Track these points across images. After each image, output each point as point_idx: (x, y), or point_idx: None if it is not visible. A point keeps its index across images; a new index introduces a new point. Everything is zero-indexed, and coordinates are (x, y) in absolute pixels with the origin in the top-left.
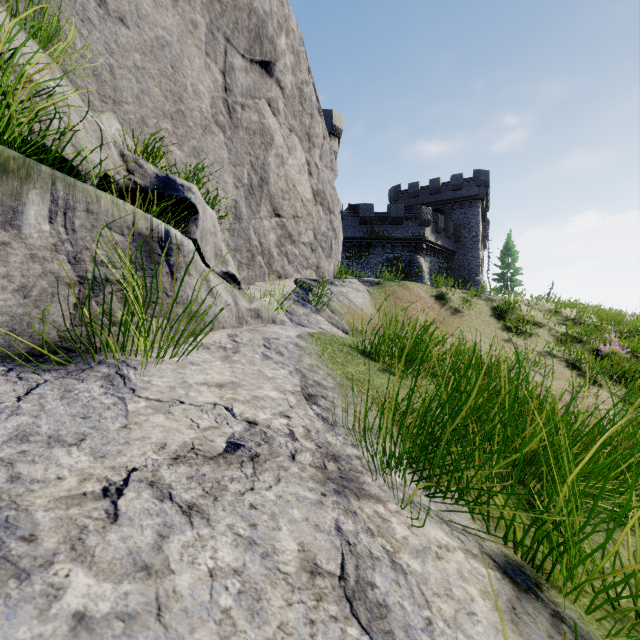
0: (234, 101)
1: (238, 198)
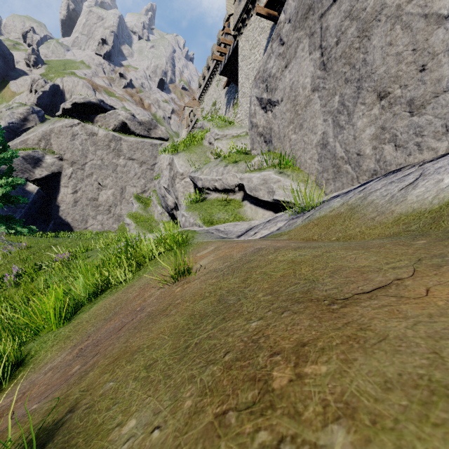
0: (329, 51)
1: (326, 128)
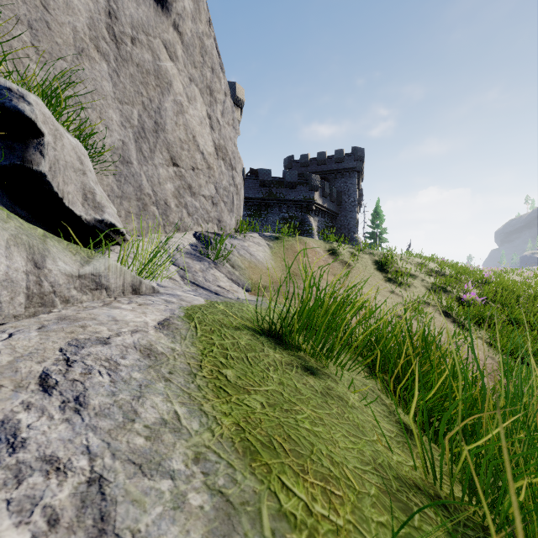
0: (122, 31)
1: (126, 139)
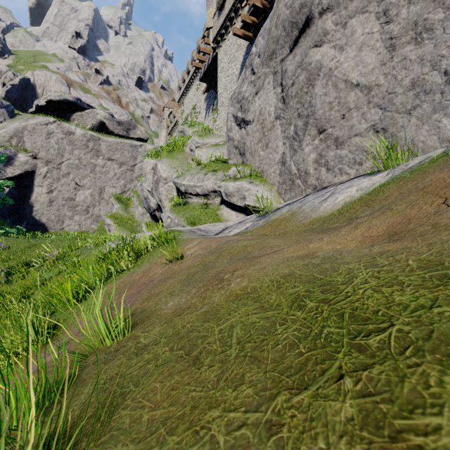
0: (287, 89)
1: (285, 150)
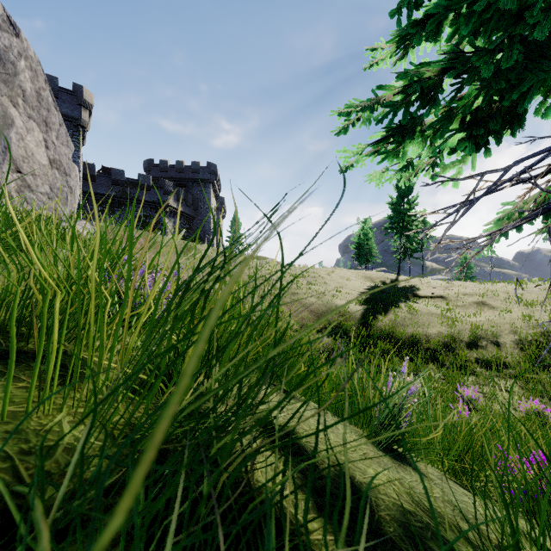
0: None
1: None
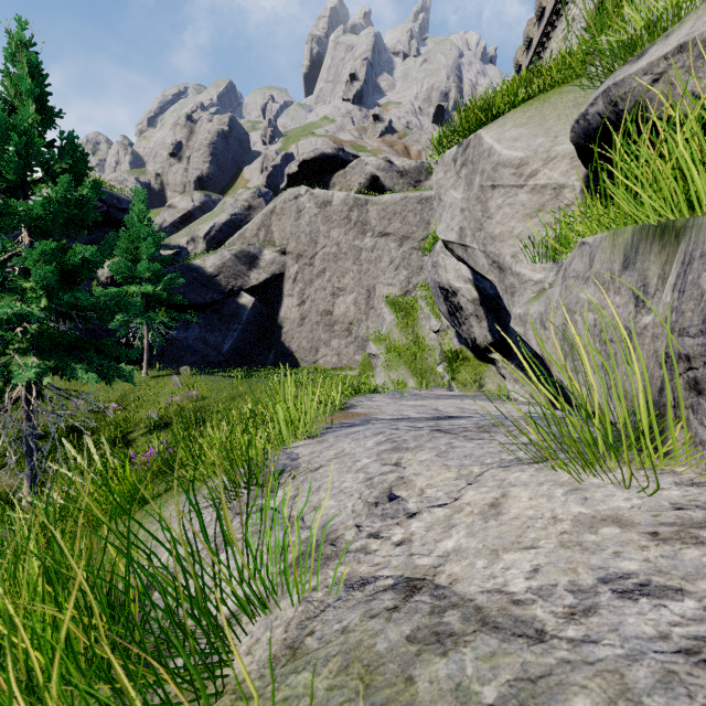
0: None
1: None
